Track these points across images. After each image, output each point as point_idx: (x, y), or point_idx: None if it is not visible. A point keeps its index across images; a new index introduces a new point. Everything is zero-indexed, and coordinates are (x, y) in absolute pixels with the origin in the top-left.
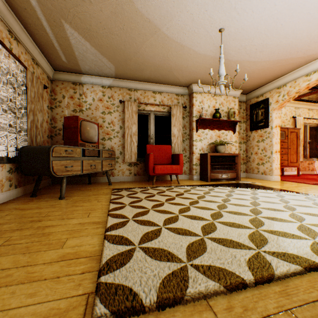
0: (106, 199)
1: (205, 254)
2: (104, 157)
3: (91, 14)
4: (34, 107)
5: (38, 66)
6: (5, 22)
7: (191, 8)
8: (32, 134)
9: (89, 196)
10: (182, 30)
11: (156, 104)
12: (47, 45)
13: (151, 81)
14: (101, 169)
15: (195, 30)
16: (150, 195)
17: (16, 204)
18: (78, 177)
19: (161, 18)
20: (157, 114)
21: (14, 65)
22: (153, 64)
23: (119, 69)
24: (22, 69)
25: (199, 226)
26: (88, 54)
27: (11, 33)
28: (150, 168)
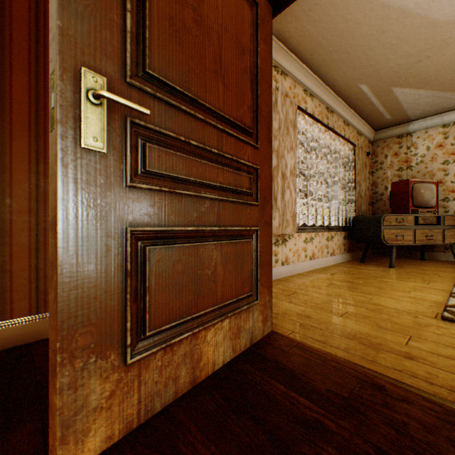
0: (449, 276)
1: None
2: (446, 225)
3: (427, 65)
4: (358, 178)
5: (360, 136)
6: (342, 117)
7: None
8: (357, 204)
9: (423, 270)
10: None
11: None
12: (371, 114)
13: None
14: (440, 240)
15: None
16: None
17: (351, 265)
18: (404, 250)
19: None
20: None
21: (345, 148)
22: None
23: None
24: (350, 147)
25: None
26: (420, 100)
27: (344, 122)
28: None
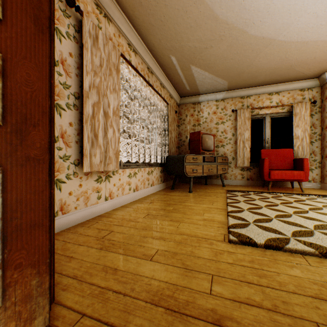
0: (222, 196)
1: (310, 237)
2: (218, 162)
3: (211, 54)
4: (170, 128)
5: (171, 98)
6: (159, 80)
7: (312, 9)
8: (170, 147)
9: (208, 192)
10: (303, 30)
11: (272, 106)
12: (178, 83)
13: (265, 83)
14: (216, 172)
15: (320, 23)
16: (264, 197)
17: (165, 192)
18: (196, 178)
19: (275, 31)
20: (273, 116)
21: (162, 104)
22: (268, 69)
23: (232, 83)
24: (165, 105)
25: (313, 224)
26: (206, 80)
27: (161, 84)
28: (264, 173)
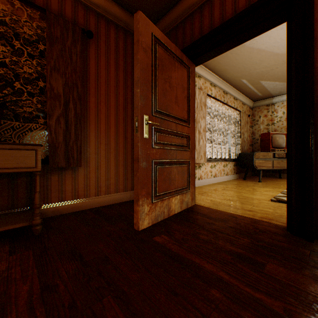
0: None
1: None
2: None
3: (277, 71)
4: (243, 130)
5: (244, 105)
6: (232, 96)
7: None
8: (242, 146)
9: (276, 183)
10: None
11: None
12: (250, 93)
13: None
14: None
15: None
16: None
17: (237, 180)
18: (270, 173)
19: None
20: None
21: (235, 113)
22: None
23: None
24: (237, 112)
25: None
26: (277, 86)
27: (234, 98)
28: None
